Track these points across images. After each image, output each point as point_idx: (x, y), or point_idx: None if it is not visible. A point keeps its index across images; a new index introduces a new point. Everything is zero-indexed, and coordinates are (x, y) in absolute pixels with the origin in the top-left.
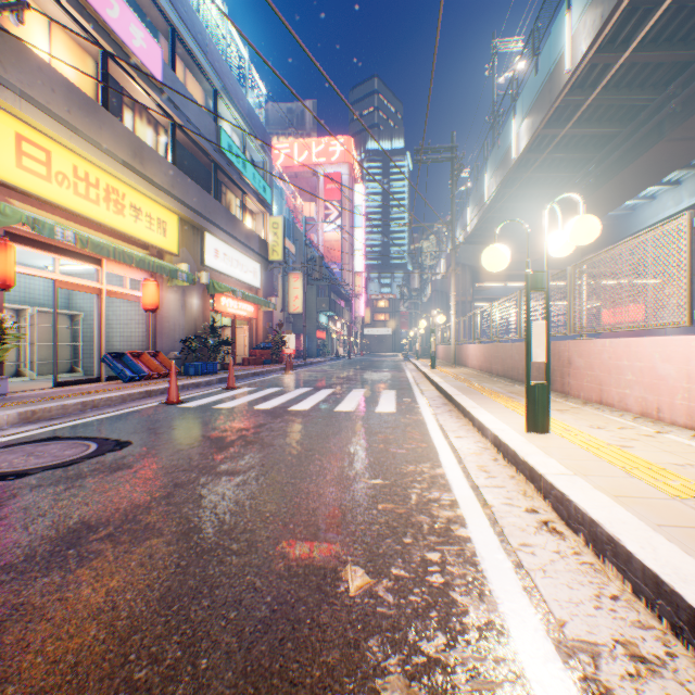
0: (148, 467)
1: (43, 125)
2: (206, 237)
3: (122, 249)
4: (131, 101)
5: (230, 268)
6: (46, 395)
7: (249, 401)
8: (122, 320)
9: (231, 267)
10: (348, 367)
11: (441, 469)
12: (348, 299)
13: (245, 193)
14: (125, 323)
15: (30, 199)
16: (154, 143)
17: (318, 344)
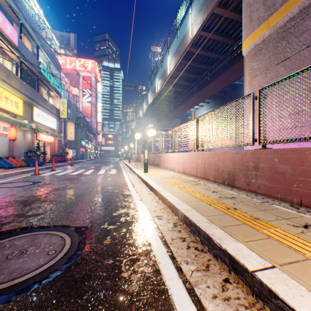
0: (56, 183)
1: None
2: (34, 108)
3: (7, 116)
4: (2, 51)
5: (44, 121)
6: None
7: (66, 173)
8: None
9: (44, 121)
10: (97, 163)
11: (125, 180)
12: (95, 134)
13: (50, 89)
14: None
15: None
16: (11, 68)
17: (81, 154)
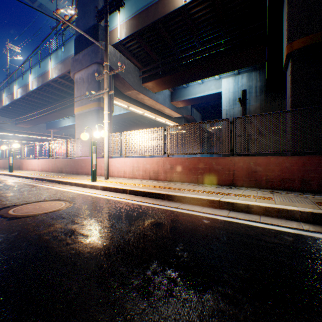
0: None
1: None
2: None
3: None
4: None
5: None
6: None
7: None
8: None
9: None
10: None
11: None
12: None
13: None
14: None
15: None
16: None
17: None
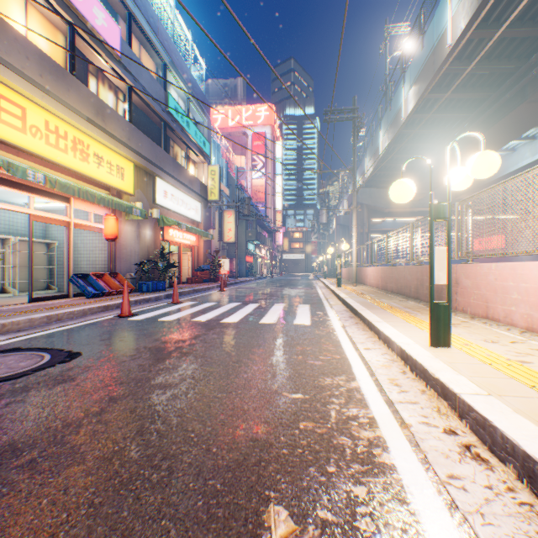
0: (89, 379)
1: (19, 86)
2: (157, 181)
3: (85, 189)
4: (95, 70)
5: (177, 206)
6: (19, 310)
7: (188, 314)
8: (88, 248)
9: (177, 205)
10: (270, 285)
11: (355, 382)
12: (270, 231)
13: (189, 147)
14: (91, 249)
15: (9, 147)
16: (114, 105)
17: (247, 267)
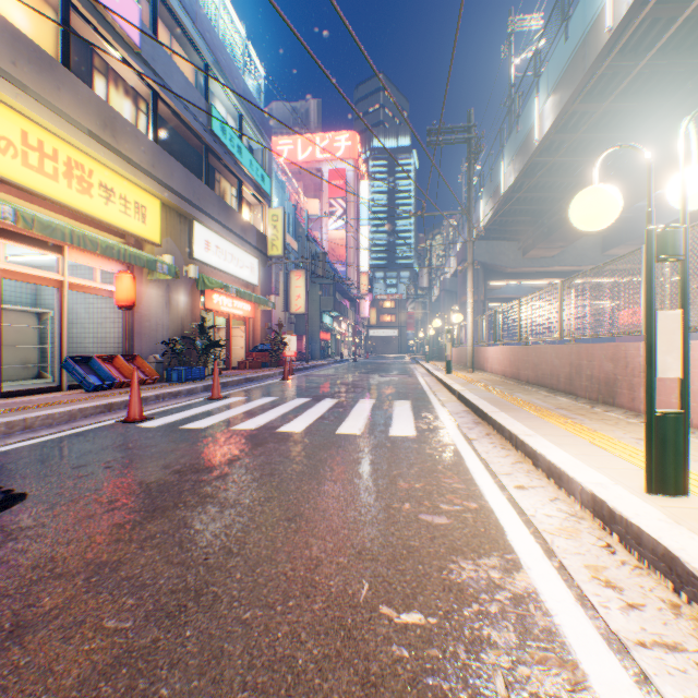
0: (2, 565)
1: None
2: (195, 226)
3: (82, 232)
4: (104, 66)
5: (224, 263)
6: None
7: (230, 417)
8: (95, 319)
9: (225, 261)
10: (353, 371)
11: (524, 576)
12: (353, 299)
13: (241, 181)
14: (99, 322)
15: None
16: (133, 118)
17: (322, 346)
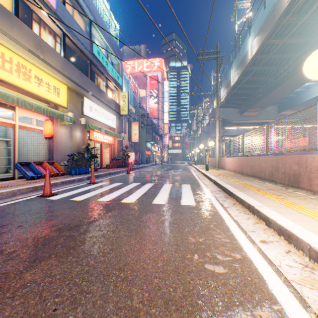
0: None
1: None
2: (85, 99)
3: (23, 99)
4: (38, 18)
5: (99, 117)
6: None
7: (97, 193)
8: (34, 144)
9: (99, 116)
10: (161, 169)
11: None
12: (161, 135)
13: (108, 79)
14: (36, 145)
15: None
16: (53, 45)
17: (146, 157)
